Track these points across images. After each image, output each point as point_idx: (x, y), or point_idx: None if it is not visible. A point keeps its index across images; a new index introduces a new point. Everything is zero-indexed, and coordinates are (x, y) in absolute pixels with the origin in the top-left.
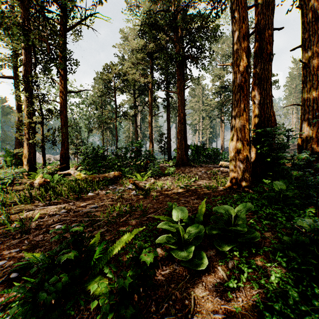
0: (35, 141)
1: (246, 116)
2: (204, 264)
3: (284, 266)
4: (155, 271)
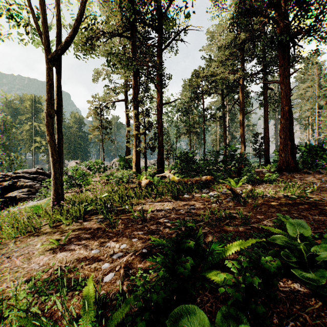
0: (140, 148)
1: None
2: None
3: None
4: None
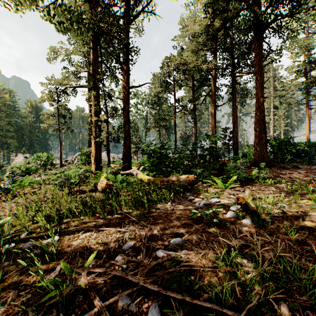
0: (101, 139)
1: None
2: None
3: None
4: None
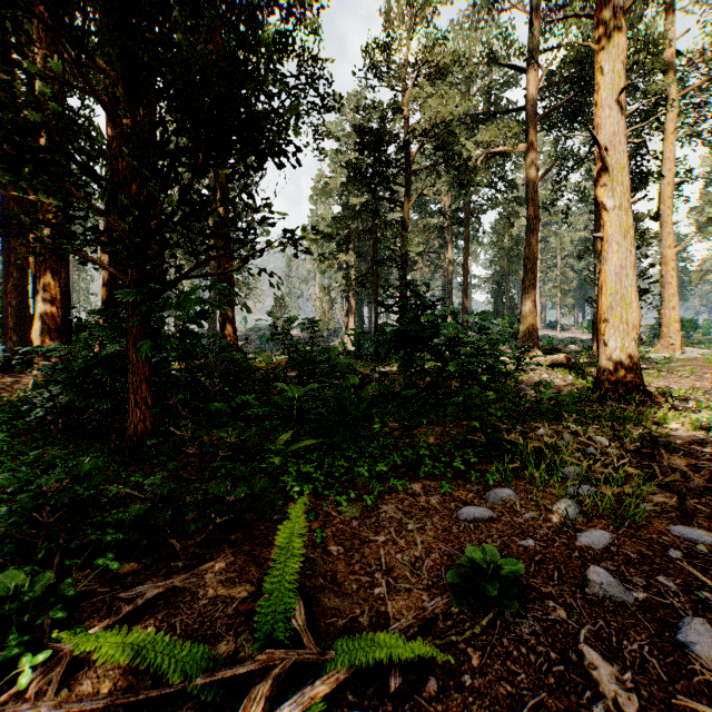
0: None
1: (57, 287)
2: None
3: None
4: None
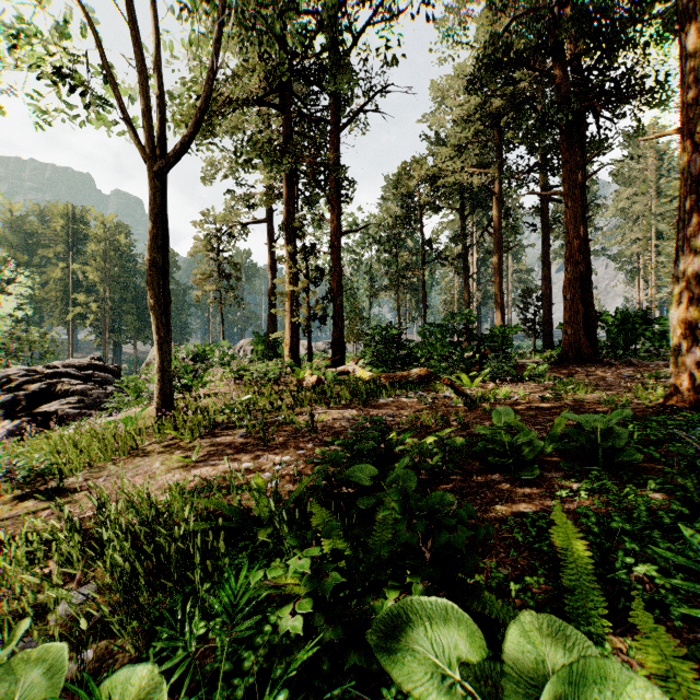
0: (299, 319)
1: None
2: (531, 475)
3: (651, 488)
4: (466, 479)
